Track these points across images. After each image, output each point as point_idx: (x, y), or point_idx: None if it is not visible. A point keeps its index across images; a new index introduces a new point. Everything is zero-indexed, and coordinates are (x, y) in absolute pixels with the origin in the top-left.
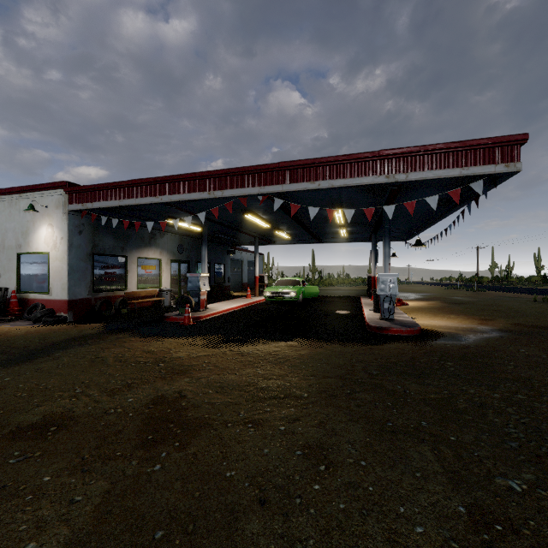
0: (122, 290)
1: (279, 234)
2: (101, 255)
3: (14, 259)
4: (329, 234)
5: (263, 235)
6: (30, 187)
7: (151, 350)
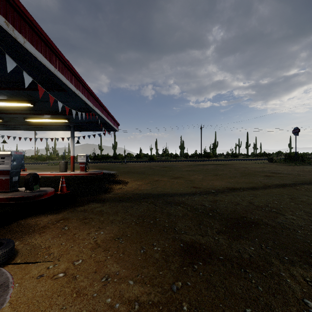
0: None
1: None
2: None
3: None
4: None
5: None
6: None
7: (138, 186)
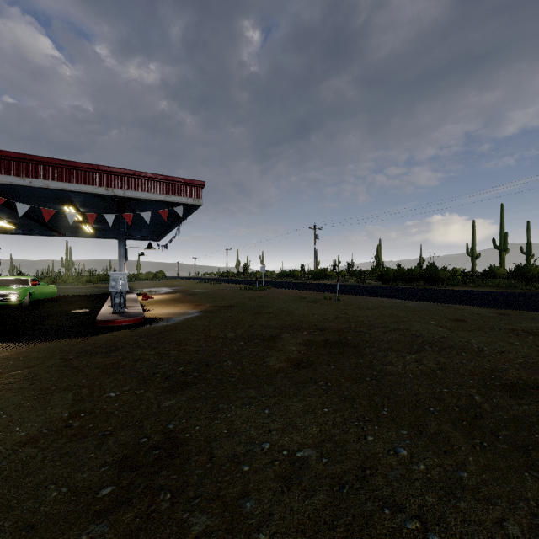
0: None
1: None
2: None
3: None
4: (72, 228)
5: None
6: None
7: None
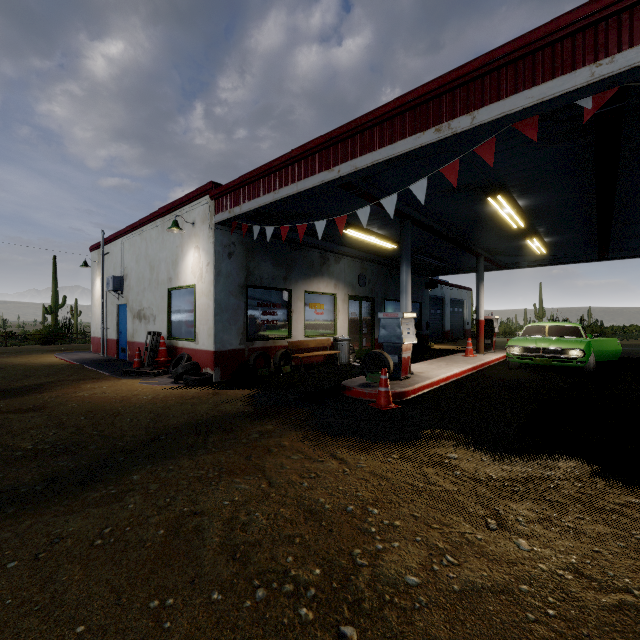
0: (285, 339)
1: (530, 244)
2: (257, 288)
3: (165, 296)
4: (638, 237)
5: (490, 253)
6: (178, 202)
7: (316, 504)
